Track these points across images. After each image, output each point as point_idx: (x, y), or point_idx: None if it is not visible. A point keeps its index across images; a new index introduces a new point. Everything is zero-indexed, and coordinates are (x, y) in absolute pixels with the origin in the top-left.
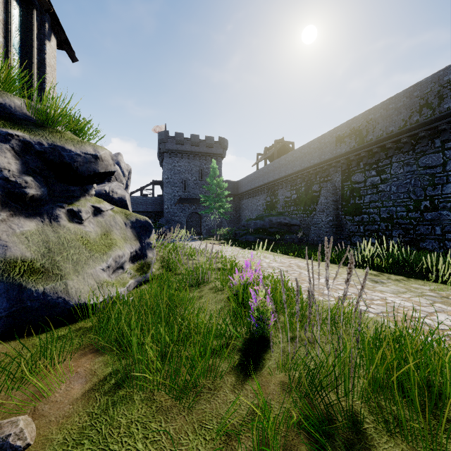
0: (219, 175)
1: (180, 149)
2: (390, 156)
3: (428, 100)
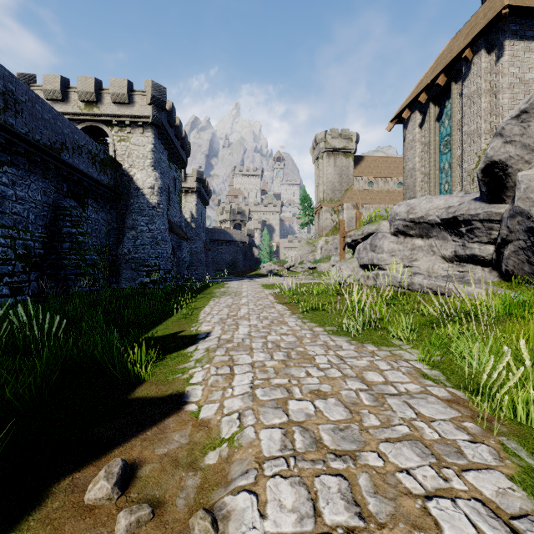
0: None
1: None
2: None
3: None
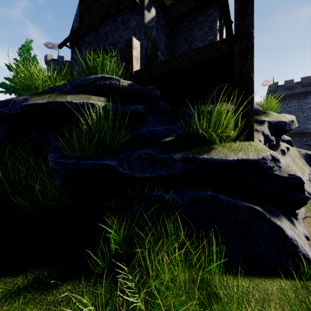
0: None
1: (289, 93)
2: None
3: None
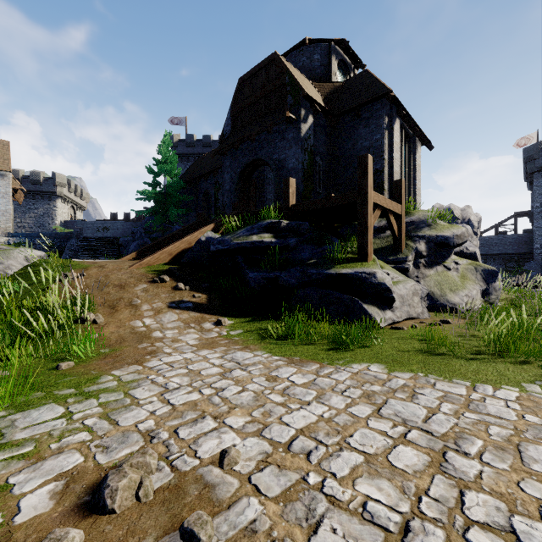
0: None
1: None
2: None
3: None
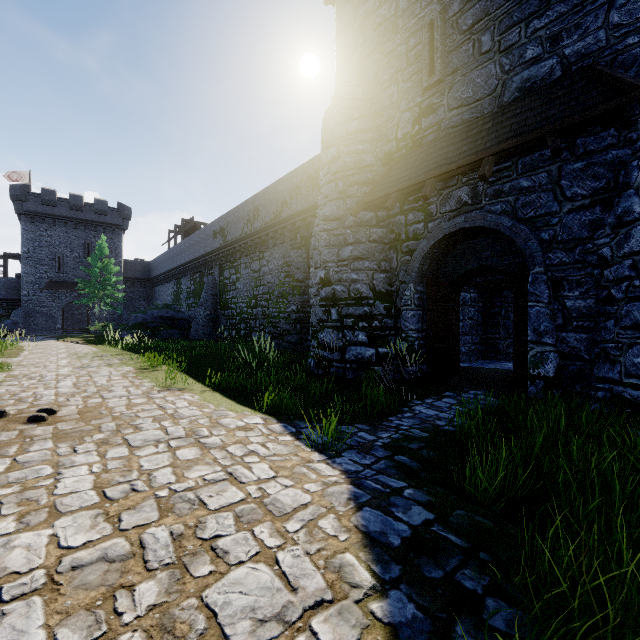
0: (118, 253)
1: (49, 213)
2: (239, 257)
3: (250, 217)
